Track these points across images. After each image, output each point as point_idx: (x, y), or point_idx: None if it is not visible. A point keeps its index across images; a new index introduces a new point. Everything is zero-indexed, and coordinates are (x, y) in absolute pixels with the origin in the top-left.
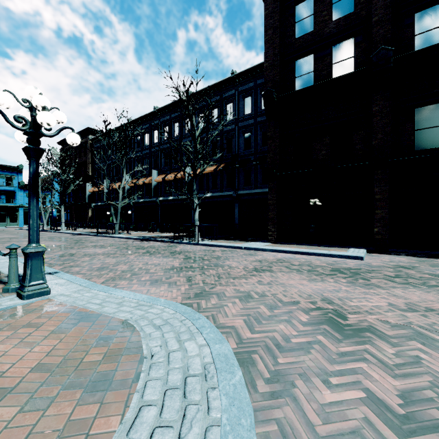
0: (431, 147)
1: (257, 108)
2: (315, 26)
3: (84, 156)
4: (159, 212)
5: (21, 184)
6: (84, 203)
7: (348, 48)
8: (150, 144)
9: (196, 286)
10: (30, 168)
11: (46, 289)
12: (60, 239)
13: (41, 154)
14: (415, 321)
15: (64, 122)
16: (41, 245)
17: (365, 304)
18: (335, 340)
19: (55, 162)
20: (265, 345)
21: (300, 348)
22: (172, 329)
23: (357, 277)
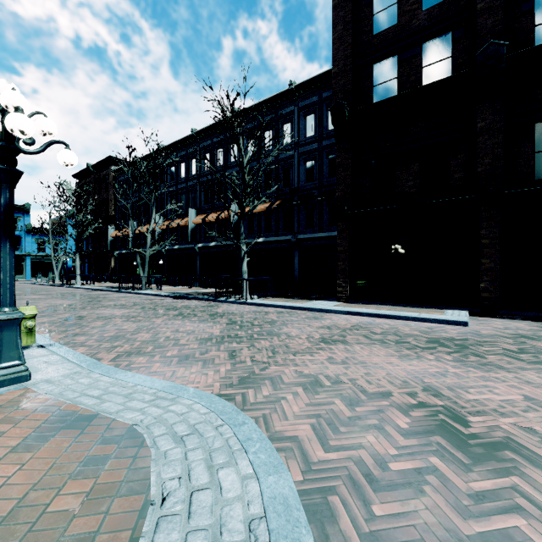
0: None
1: (322, 128)
2: (399, 18)
3: (105, 192)
4: (198, 262)
5: (28, 228)
6: (105, 251)
7: (443, 45)
8: (187, 176)
9: (242, 366)
10: (0, 198)
11: (24, 372)
12: (72, 296)
13: (17, 178)
14: None
15: (53, 133)
16: (30, 307)
17: (490, 398)
18: (459, 466)
19: (68, 200)
20: (349, 475)
21: (406, 483)
22: (201, 443)
23: (465, 352)
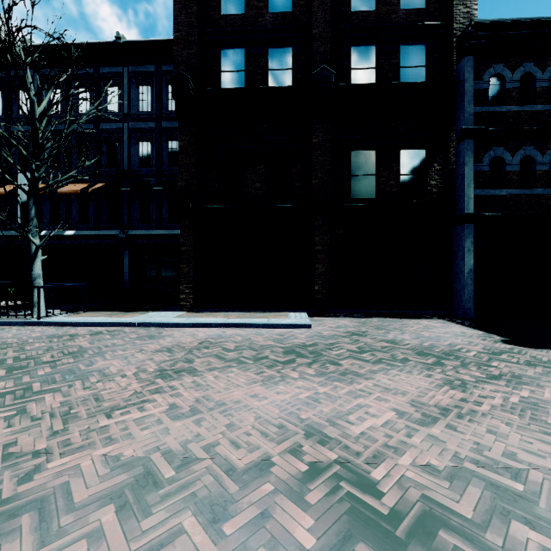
0: (364, 197)
1: (161, 106)
2: (247, 9)
3: None
4: None
5: None
6: None
7: (286, 56)
8: None
9: None
10: None
11: None
12: None
13: None
14: (457, 447)
15: None
16: None
17: (373, 425)
18: None
19: None
20: None
21: None
22: None
23: (322, 360)
